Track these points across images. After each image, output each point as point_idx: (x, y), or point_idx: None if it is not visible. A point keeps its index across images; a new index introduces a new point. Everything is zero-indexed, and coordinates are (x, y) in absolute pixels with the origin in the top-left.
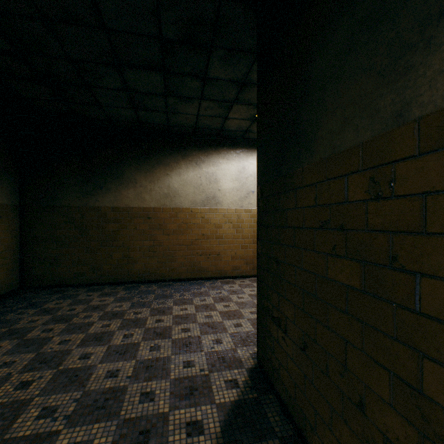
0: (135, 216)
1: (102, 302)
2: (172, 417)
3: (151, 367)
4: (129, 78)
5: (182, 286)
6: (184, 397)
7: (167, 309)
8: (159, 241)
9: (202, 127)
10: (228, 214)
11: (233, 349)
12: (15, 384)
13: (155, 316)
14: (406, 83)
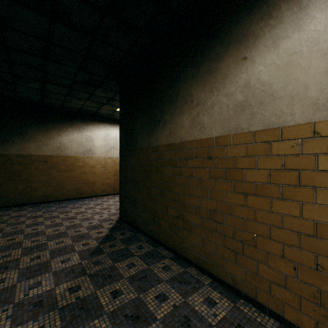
0: (36, 160)
1: (20, 214)
2: (90, 232)
3: (74, 226)
4: (47, 86)
5: (72, 202)
6: (93, 229)
7: (68, 211)
8: (53, 176)
9: (84, 110)
10: (99, 159)
11: (109, 217)
12: (5, 240)
13: (63, 214)
14: (150, 139)
